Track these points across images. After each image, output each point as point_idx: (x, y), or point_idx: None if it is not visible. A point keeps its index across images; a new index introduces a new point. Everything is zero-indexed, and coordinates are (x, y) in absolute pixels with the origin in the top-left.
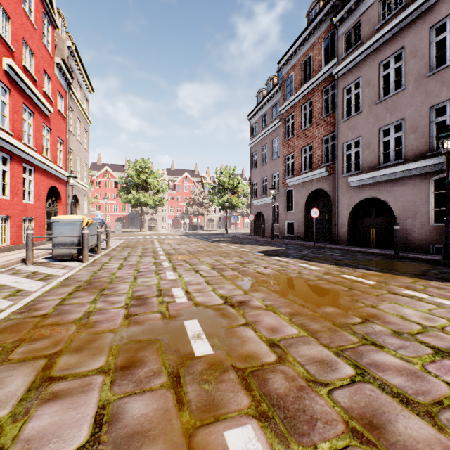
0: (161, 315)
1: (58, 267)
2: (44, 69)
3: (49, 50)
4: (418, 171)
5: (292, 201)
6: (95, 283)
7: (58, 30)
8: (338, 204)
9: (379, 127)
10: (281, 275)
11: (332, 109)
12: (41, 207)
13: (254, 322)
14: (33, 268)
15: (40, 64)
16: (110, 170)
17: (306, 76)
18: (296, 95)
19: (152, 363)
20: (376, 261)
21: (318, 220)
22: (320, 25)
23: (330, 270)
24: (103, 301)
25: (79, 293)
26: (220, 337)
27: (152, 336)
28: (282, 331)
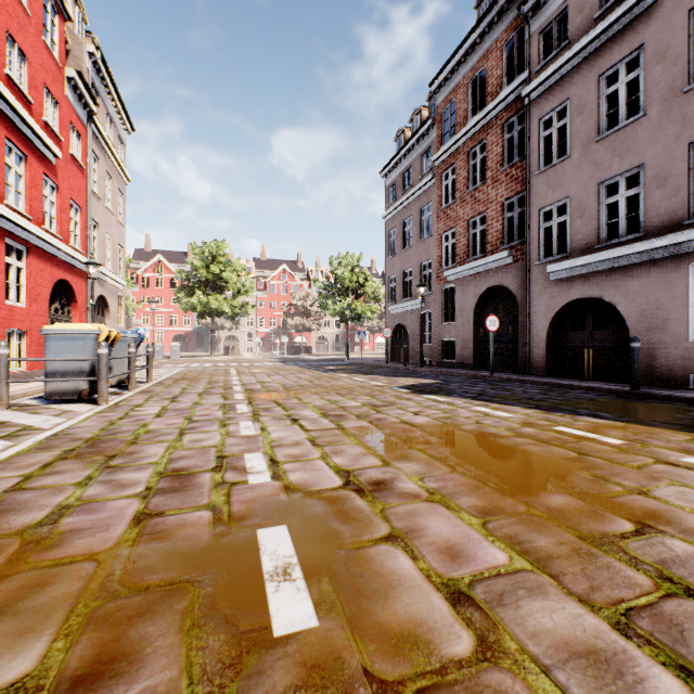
0: (212, 514)
1: (49, 413)
2: (46, 85)
3: (55, 55)
4: (668, 252)
5: (453, 306)
6: (105, 442)
7: (73, 27)
8: (530, 310)
9: (600, 181)
10: (447, 428)
11: (518, 156)
12: (39, 314)
13: (409, 532)
14: (4, 416)
15: (38, 76)
16: (165, 260)
17: (476, 103)
18: (459, 134)
19: (158, 665)
20: (604, 402)
21: (495, 336)
22: (500, 19)
23: (532, 418)
24: (102, 483)
25: (64, 464)
26: (335, 574)
27: (181, 572)
28: (472, 557)
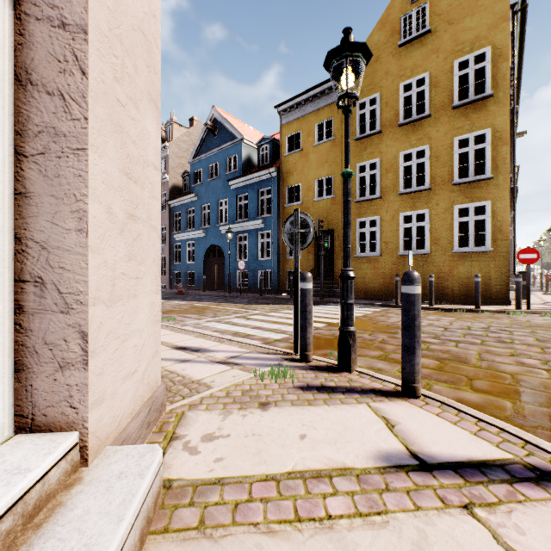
0: None
1: None
2: None
3: None
4: None
5: None
6: None
7: None
8: None
9: None
10: None
11: None
12: None
13: None
14: None
15: None
16: None
17: None
18: None
19: None
20: None
21: None
22: None
23: None
24: None
25: None
26: None
27: None
28: None
